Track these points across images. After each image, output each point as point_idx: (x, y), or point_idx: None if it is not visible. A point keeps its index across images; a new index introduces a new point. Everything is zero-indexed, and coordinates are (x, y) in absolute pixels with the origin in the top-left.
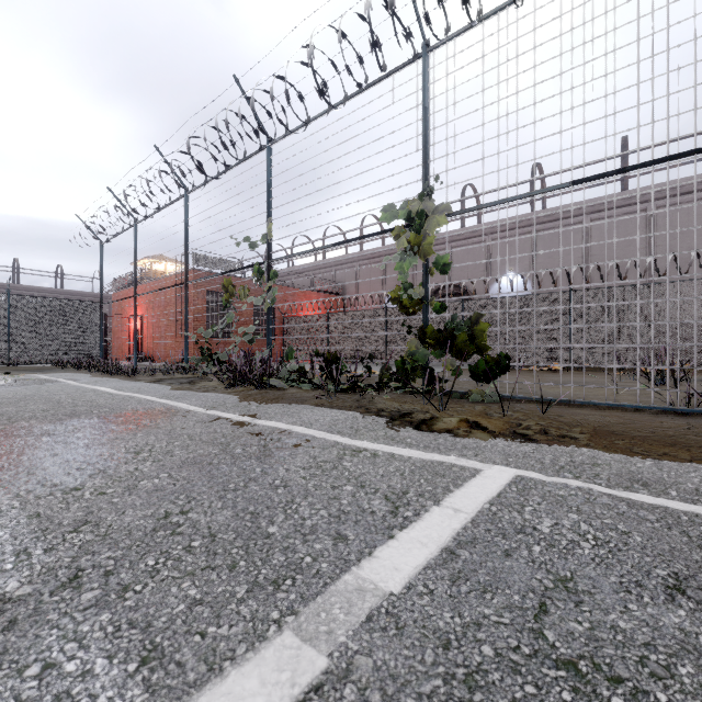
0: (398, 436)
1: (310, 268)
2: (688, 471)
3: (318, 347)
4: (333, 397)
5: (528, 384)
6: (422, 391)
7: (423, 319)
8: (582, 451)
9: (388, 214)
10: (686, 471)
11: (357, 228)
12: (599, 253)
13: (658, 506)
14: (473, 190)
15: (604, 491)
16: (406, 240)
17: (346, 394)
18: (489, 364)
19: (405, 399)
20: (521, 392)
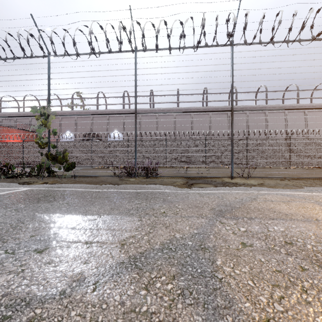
0: (12, 186)
1: (14, 115)
2: (76, 185)
3: (17, 159)
4: (2, 180)
5: (97, 172)
6: (47, 176)
7: (48, 150)
8: (62, 184)
9: (34, 110)
10: (76, 185)
11: (20, 112)
12: (144, 127)
13: (52, 189)
14: (103, 94)
15: (46, 189)
16: (41, 121)
17: (10, 178)
18: (69, 166)
19: (35, 178)
20: (87, 174)
